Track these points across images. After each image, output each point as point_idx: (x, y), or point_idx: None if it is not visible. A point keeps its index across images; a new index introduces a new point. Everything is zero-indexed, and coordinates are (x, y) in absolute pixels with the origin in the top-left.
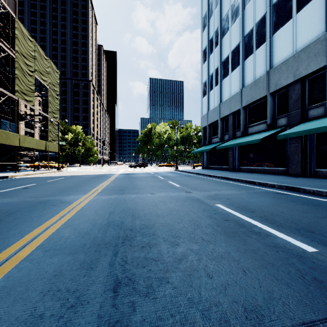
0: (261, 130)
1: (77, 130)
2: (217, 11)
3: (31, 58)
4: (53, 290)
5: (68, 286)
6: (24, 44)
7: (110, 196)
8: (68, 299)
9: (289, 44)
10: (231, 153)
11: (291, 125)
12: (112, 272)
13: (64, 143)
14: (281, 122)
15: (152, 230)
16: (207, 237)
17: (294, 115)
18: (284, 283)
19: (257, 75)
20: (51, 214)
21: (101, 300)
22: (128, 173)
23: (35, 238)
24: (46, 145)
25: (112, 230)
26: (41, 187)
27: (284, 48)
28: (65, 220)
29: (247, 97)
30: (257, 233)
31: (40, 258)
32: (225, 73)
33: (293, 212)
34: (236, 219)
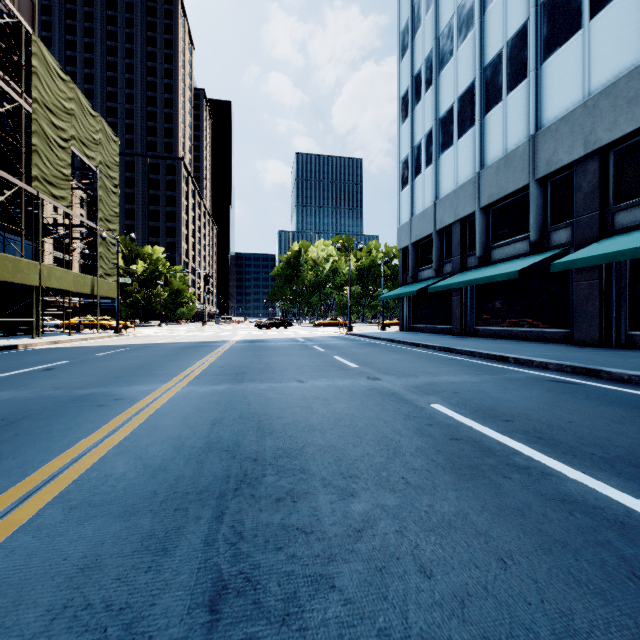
0: (519, 253)
1: (155, 255)
2: (429, 18)
3: (64, 114)
4: (75, 605)
5: (110, 595)
6: (50, 86)
7: (215, 386)
8: (106, 630)
9: (576, 80)
10: (458, 299)
11: (579, 244)
12: (209, 561)
13: (129, 281)
14: (559, 238)
15: (299, 461)
16: (416, 478)
17: (586, 223)
18: (595, 591)
19: (511, 144)
20: (92, 425)
21: (180, 632)
22: (254, 340)
23: (52, 479)
24: (94, 284)
25: (215, 461)
26: (80, 368)
27: (565, 90)
28: (119, 439)
29: (489, 188)
30: (523, 468)
31: (57, 526)
32: (445, 142)
33: (592, 421)
34: (475, 437)
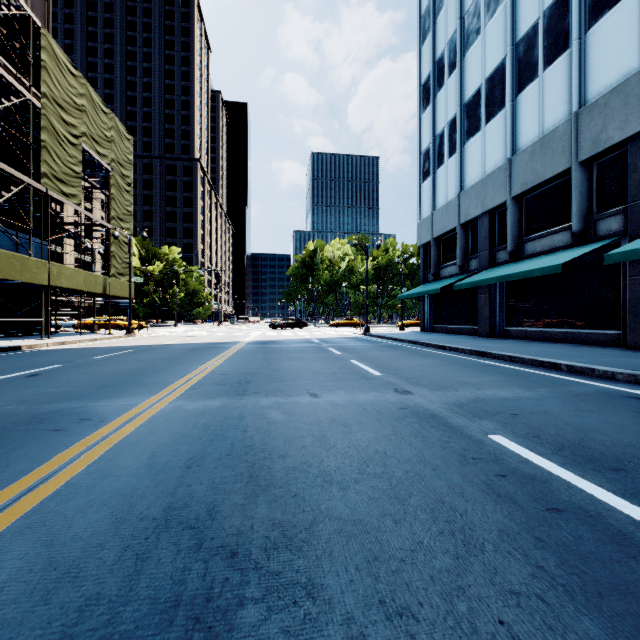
0: (558, 245)
1: (171, 256)
2: None
3: (74, 110)
4: None
5: None
6: (60, 82)
7: (209, 401)
8: None
9: (630, 45)
10: (486, 297)
11: (635, 233)
12: None
13: (141, 280)
14: (608, 227)
15: (306, 562)
16: (529, 626)
17: None
18: None
19: (548, 124)
20: (23, 466)
21: None
22: (266, 341)
23: None
24: (106, 283)
25: (167, 556)
26: (67, 374)
27: (616, 58)
28: (42, 496)
29: (522, 175)
30: None
31: None
32: (471, 128)
33: None
34: (585, 505)
